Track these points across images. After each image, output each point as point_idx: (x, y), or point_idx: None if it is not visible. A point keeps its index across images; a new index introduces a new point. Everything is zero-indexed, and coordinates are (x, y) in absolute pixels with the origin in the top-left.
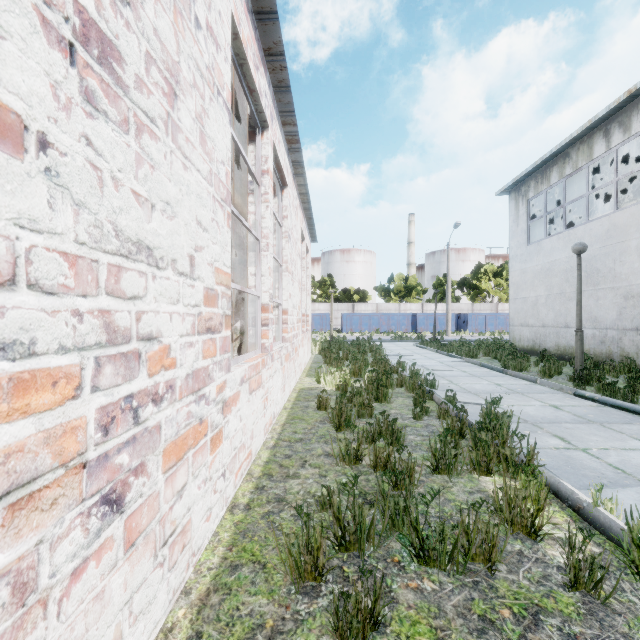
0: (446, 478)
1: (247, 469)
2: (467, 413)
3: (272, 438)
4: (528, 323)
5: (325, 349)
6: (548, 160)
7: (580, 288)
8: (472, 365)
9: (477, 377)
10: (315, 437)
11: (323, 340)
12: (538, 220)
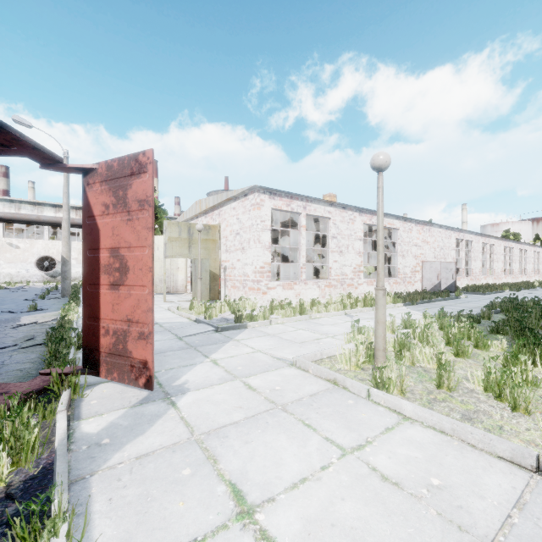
0: None
1: None
2: None
3: None
4: None
5: None
6: None
7: None
8: None
9: None
10: None
11: None
12: None
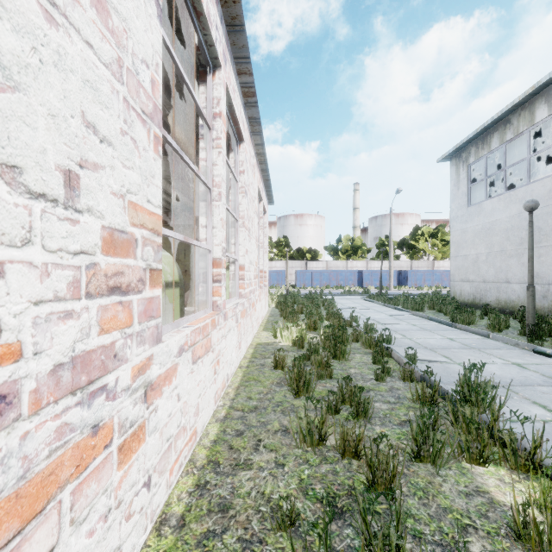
0: (430, 469)
1: (189, 454)
2: (440, 379)
3: (224, 406)
4: (469, 279)
5: (281, 303)
6: (489, 127)
7: (532, 244)
8: (420, 318)
9: (428, 331)
10: (271, 405)
11: (279, 294)
12: (477, 184)
